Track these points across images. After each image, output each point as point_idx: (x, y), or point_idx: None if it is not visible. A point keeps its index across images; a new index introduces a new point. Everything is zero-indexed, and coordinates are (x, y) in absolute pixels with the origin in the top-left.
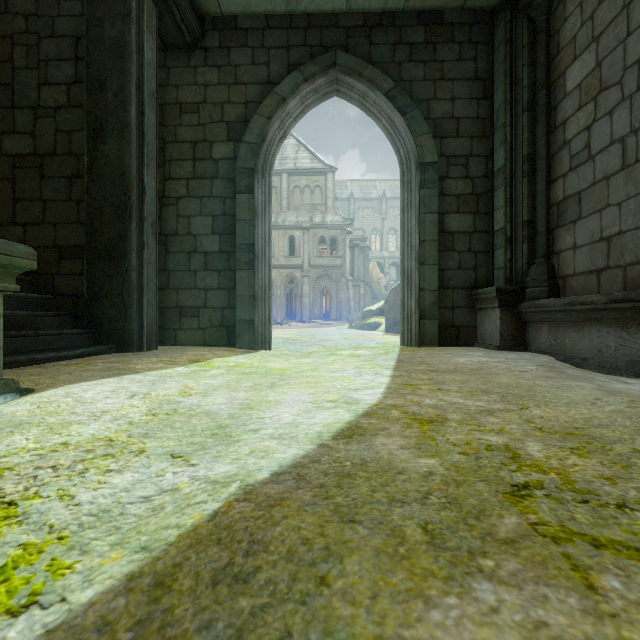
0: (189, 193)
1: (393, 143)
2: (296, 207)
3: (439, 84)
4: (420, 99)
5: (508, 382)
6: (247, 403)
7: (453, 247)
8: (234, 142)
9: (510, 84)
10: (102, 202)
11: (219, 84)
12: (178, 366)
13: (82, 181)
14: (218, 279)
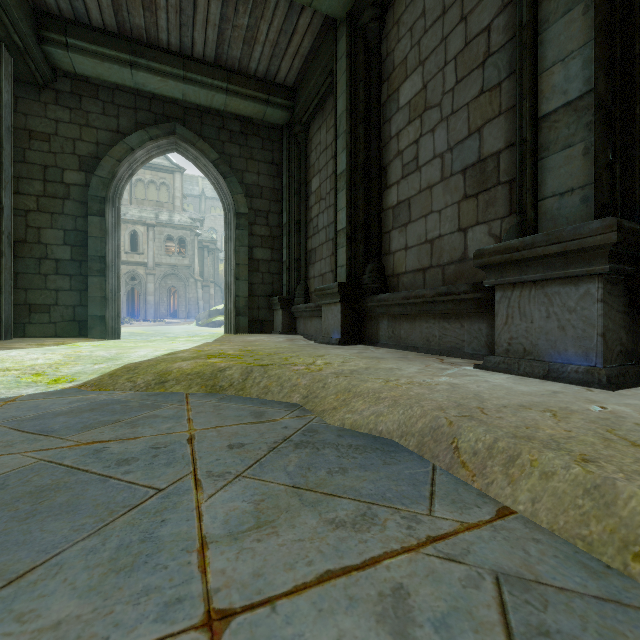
0: (39, 208)
1: (219, 195)
2: (139, 201)
3: (250, 162)
4: (237, 169)
5: (257, 343)
6: (119, 353)
7: (259, 269)
8: (86, 173)
9: (289, 176)
10: None
11: (71, 123)
12: (51, 346)
13: None
14: (70, 282)
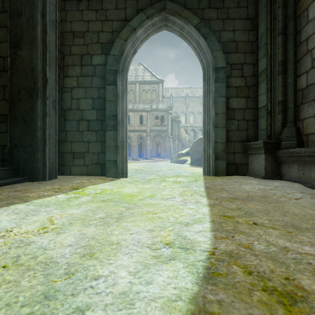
0: (78, 85)
1: (199, 56)
2: (143, 100)
3: (226, 21)
4: (215, 30)
5: (300, 213)
6: (91, 245)
7: (234, 117)
8: (105, 55)
9: (270, 19)
10: (19, 87)
11: (96, 20)
12: (61, 193)
13: (6, 74)
14: (95, 136)
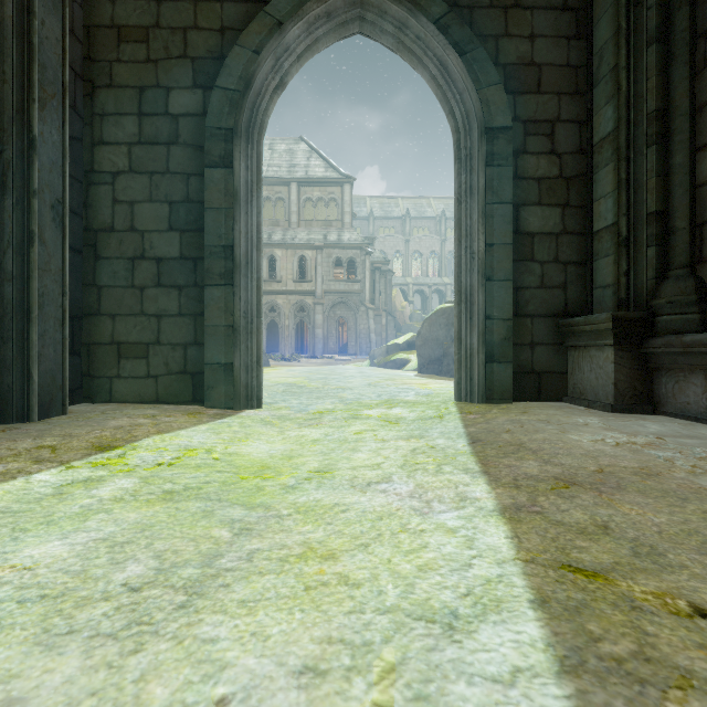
0: (132, 166)
1: (444, 100)
2: (307, 223)
3: (512, 13)
4: (485, 35)
5: None
6: None
7: (532, 255)
8: (203, 89)
9: (626, 4)
10: None
11: None
12: (50, 467)
13: None
14: (178, 300)
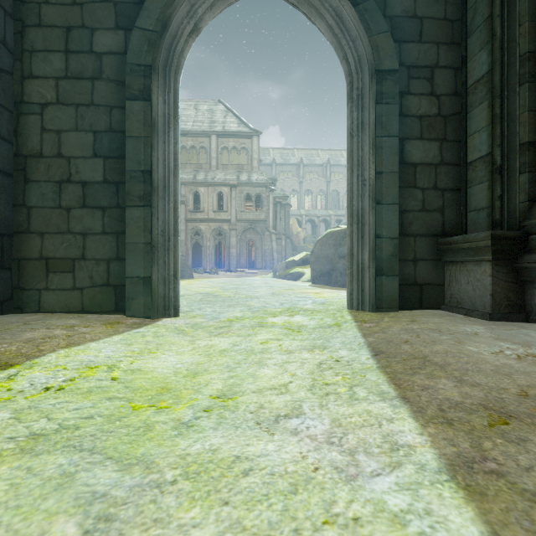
0: (59, 98)
1: (339, 47)
2: (224, 166)
3: None
4: None
5: None
6: None
7: (415, 183)
8: (125, 31)
9: None
10: None
11: None
12: None
13: None
14: (102, 220)
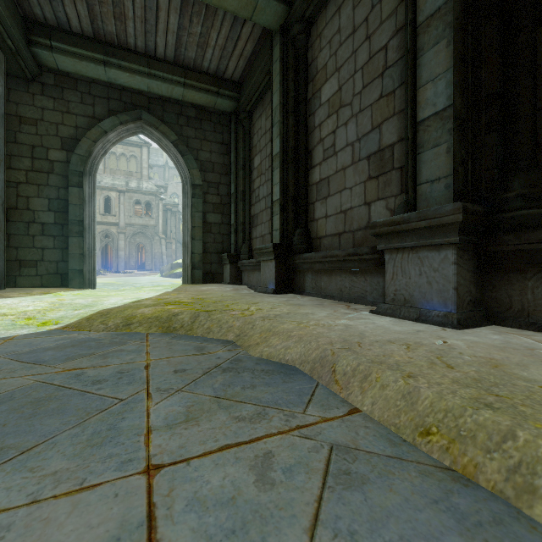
0: (28, 181)
1: (178, 169)
2: (112, 171)
3: (203, 142)
4: (193, 148)
5: (208, 292)
6: (95, 301)
7: (211, 231)
8: (67, 151)
9: (235, 154)
10: None
11: (54, 110)
12: (38, 295)
13: None
14: (54, 242)
